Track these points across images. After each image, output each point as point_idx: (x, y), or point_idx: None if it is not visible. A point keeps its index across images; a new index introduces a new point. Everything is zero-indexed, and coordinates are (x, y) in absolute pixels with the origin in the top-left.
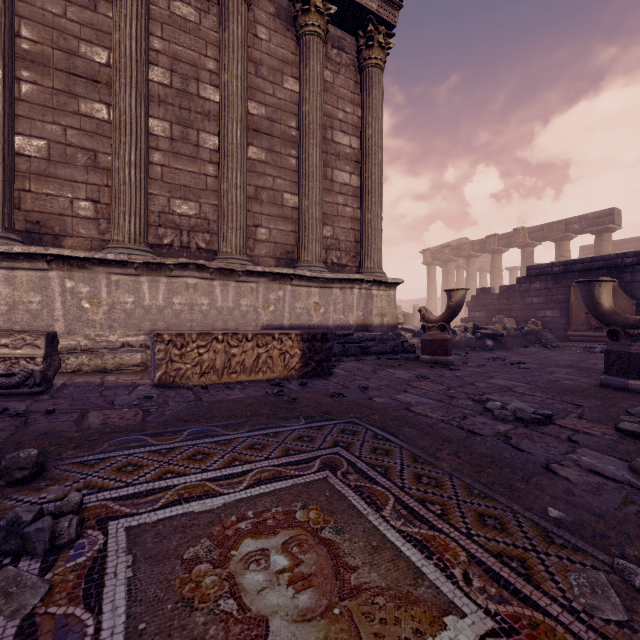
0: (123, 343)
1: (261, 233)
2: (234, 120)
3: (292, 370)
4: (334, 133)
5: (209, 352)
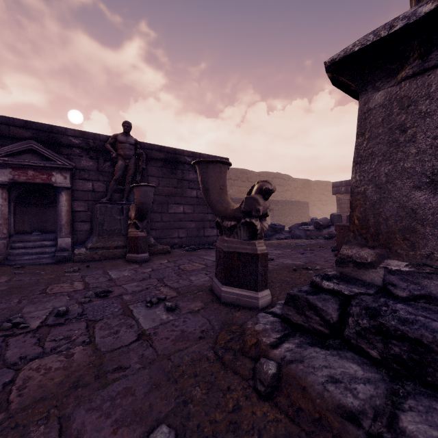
0: None
1: None
2: None
3: None
4: None
5: None
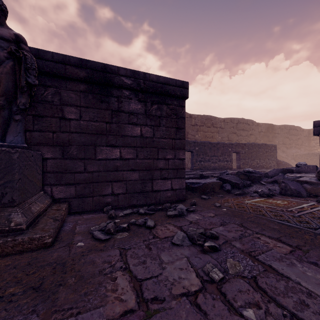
0: None
1: None
2: None
3: None
4: None
5: None
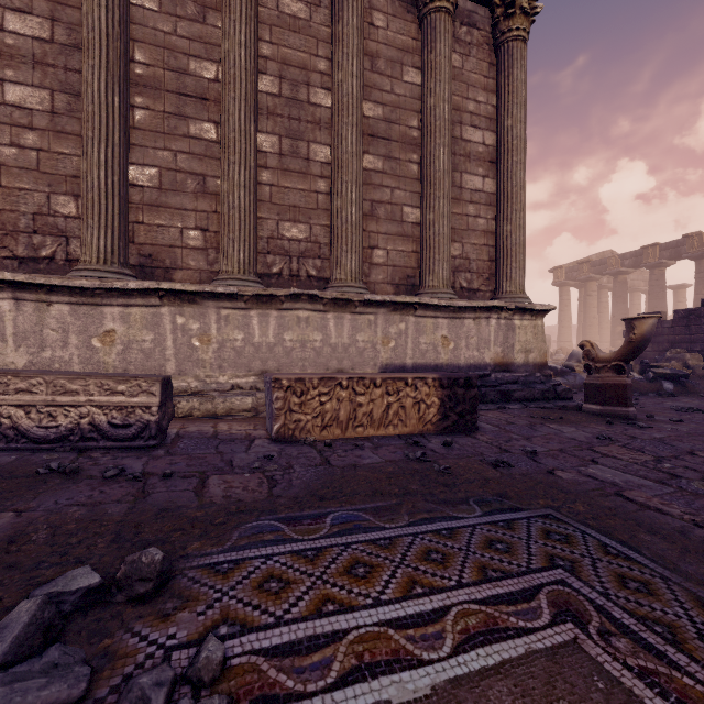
0: (233, 385)
1: (377, 255)
2: (349, 125)
3: (428, 423)
4: (463, 129)
5: (332, 400)
